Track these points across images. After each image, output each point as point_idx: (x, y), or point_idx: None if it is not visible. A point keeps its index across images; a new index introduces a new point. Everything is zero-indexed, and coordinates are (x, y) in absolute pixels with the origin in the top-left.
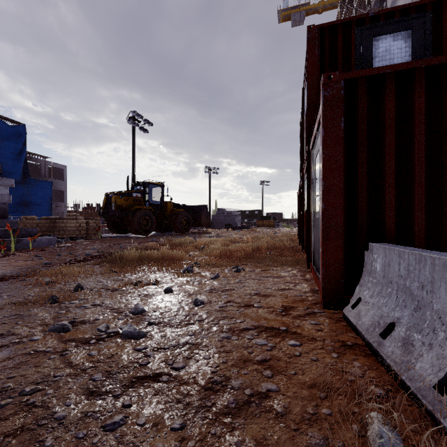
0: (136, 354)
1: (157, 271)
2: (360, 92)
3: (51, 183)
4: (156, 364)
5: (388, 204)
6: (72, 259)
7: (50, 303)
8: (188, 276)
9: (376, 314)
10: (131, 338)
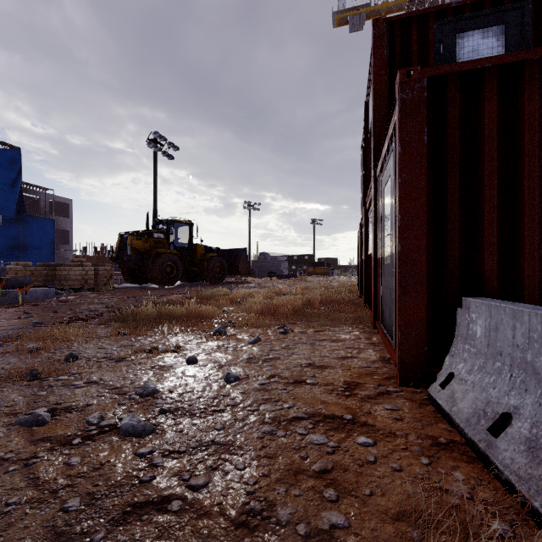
0: (137, 462)
1: (180, 333)
2: (450, 94)
3: (53, 221)
4: (164, 480)
5: (488, 245)
6: (71, 317)
7: (28, 380)
8: (220, 339)
9: (480, 398)
10: (133, 435)
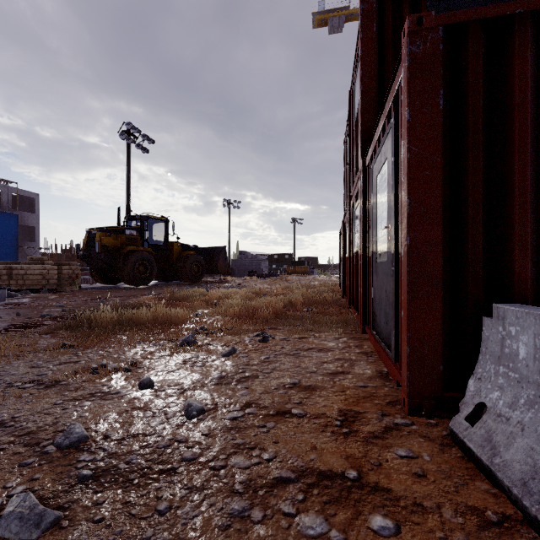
0: None
1: (141, 343)
2: (472, 47)
3: (16, 216)
4: None
5: (519, 237)
6: (14, 324)
7: None
8: (188, 351)
9: (538, 450)
10: (17, 535)
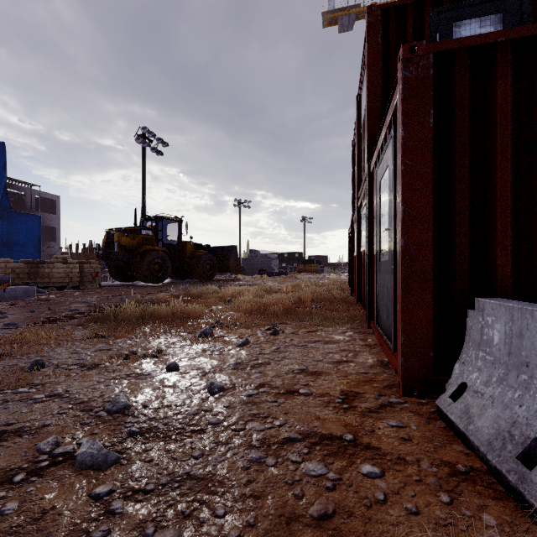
0: (90, 508)
1: (163, 334)
2: (459, 71)
3: (39, 217)
4: (120, 536)
5: (501, 239)
6: (48, 317)
7: None
8: (206, 342)
9: (503, 417)
10: (91, 467)
